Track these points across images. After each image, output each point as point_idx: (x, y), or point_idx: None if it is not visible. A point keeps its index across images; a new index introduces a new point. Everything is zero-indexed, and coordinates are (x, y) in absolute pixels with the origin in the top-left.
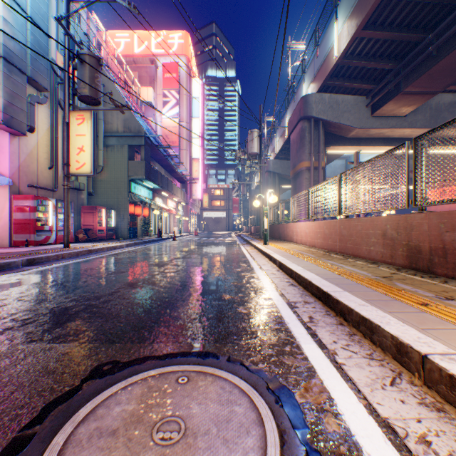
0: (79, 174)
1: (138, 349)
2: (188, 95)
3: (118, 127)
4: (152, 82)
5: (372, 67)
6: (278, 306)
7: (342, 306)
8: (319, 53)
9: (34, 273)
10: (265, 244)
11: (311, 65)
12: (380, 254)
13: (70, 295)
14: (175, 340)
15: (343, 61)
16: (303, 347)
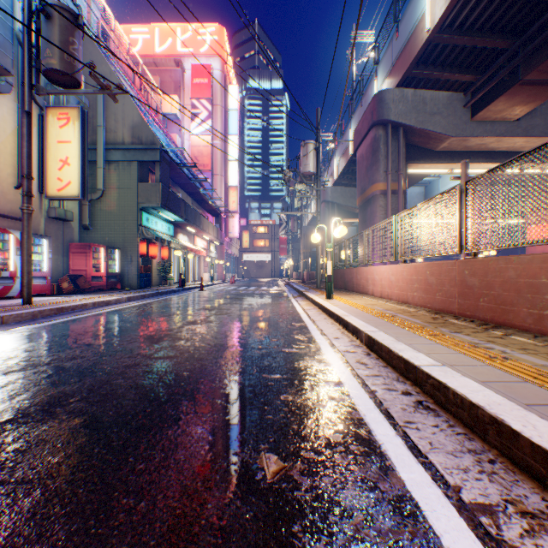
0: (62, 197)
1: None
2: (223, 106)
3: (124, 137)
4: (178, 89)
5: (478, 45)
6: (448, 547)
7: None
8: (400, 32)
9: None
10: (328, 298)
11: (388, 52)
12: None
13: None
14: None
15: (437, 36)
16: None
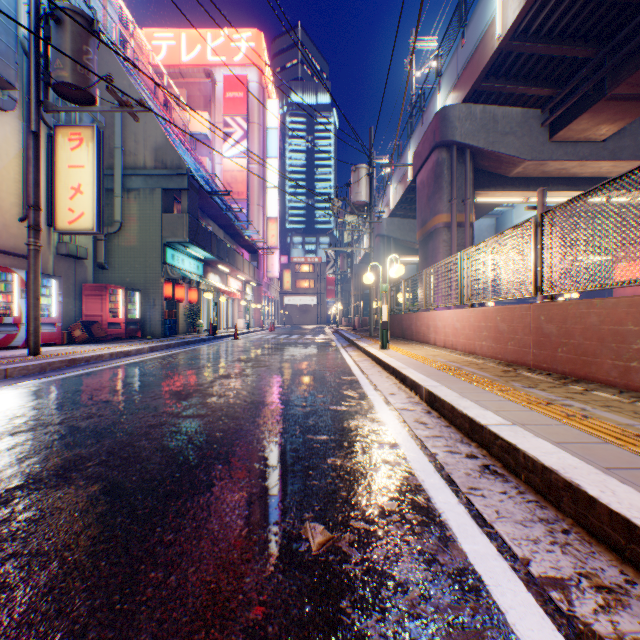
0: (74, 230)
1: None
2: (261, 124)
3: (146, 161)
4: (208, 105)
5: (557, 54)
6: (513, 623)
7: None
8: (467, 38)
9: None
10: (383, 348)
11: (453, 61)
12: None
13: None
14: None
15: (510, 44)
16: None
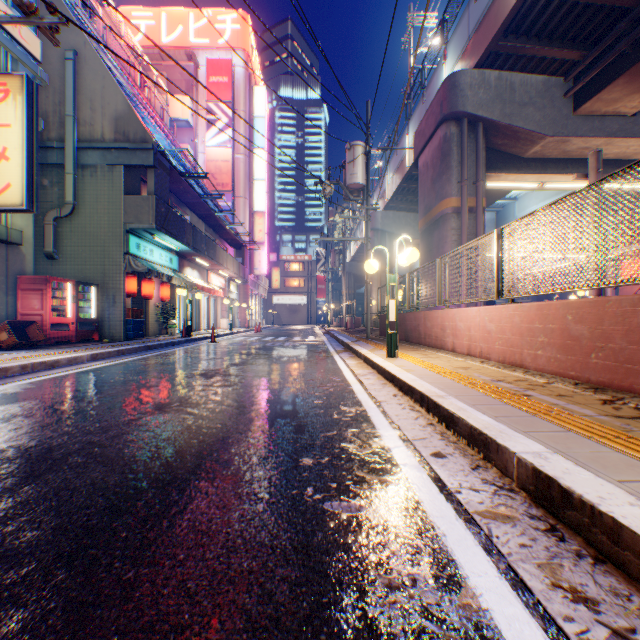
0: None
1: None
2: (247, 111)
3: (104, 132)
4: (191, 90)
5: (594, 1)
6: None
7: None
8: None
9: None
10: (391, 356)
11: (462, 22)
12: None
13: None
14: None
15: None
16: None
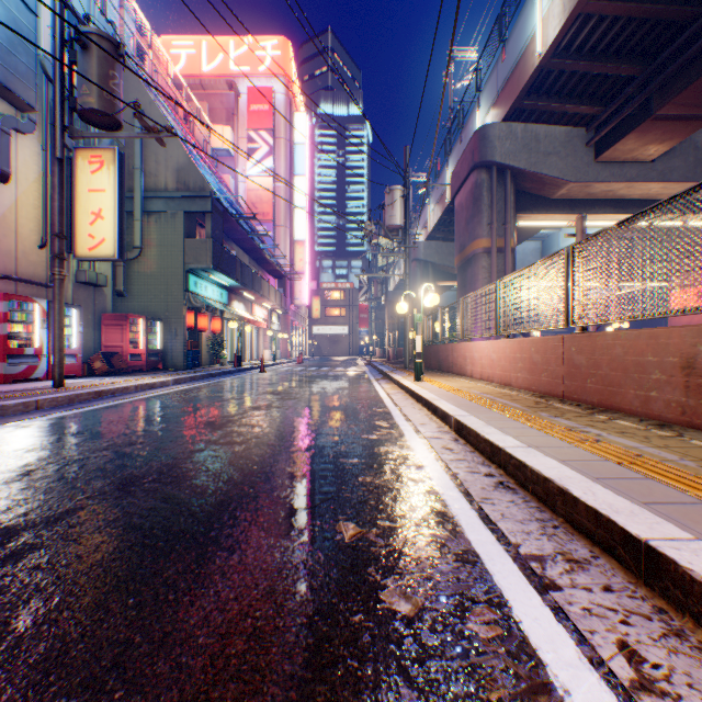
0: (94, 257)
1: None
2: (288, 139)
3: (167, 182)
4: (231, 118)
5: (601, 72)
6: (497, 580)
7: None
8: (507, 54)
9: None
10: (417, 380)
11: (492, 77)
12: (679, 406)
13: None
14: None
15: (551, 62)
16: None
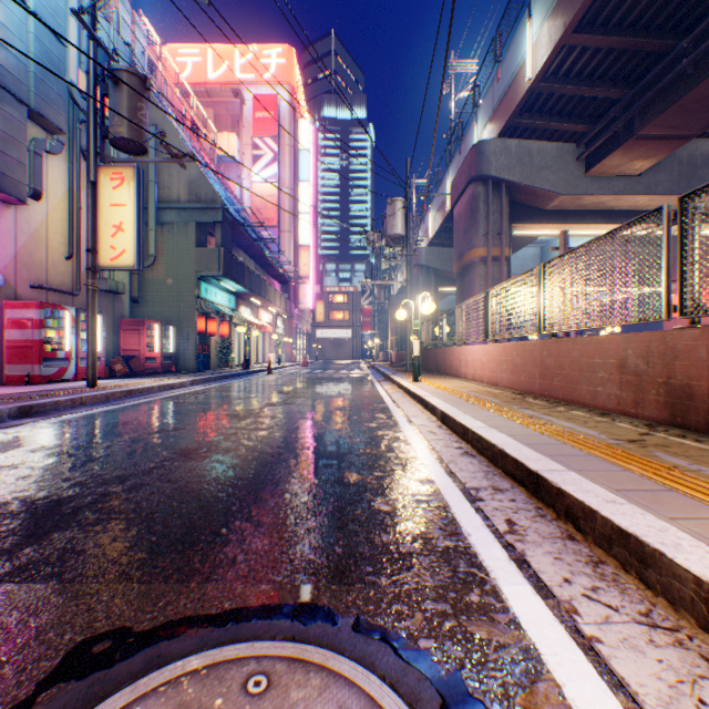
0: (115, 267)
1: (174, 598)
2: (292, 145)
3: (180, 194)
4: (236, 125)
5: (587, 95)
6: (446, 497)
7: (570, 501)
8: (501, 74)
9: (26, 431)
10: (415, 381)
11: (488, 95)
12: (615, 398)
13: (74, 474)
14: (251, 576)
15: (540, 86)
16: (505, 593)
